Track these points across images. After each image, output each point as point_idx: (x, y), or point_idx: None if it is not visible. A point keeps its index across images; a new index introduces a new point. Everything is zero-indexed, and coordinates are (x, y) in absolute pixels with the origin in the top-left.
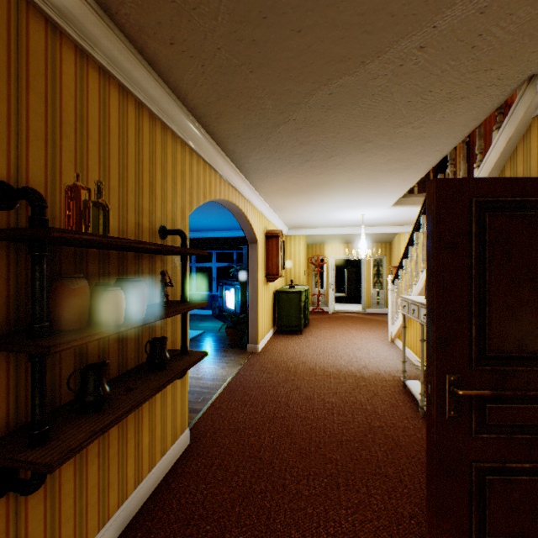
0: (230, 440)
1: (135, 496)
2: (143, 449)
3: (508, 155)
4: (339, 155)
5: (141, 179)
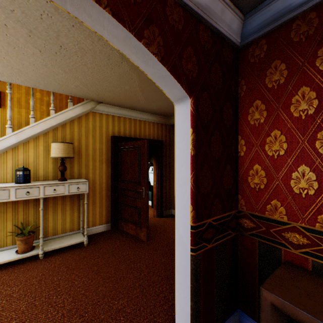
0: (143, 319)
1: None
2: None
3: (78, 117)
4: (44, 55)
5: None
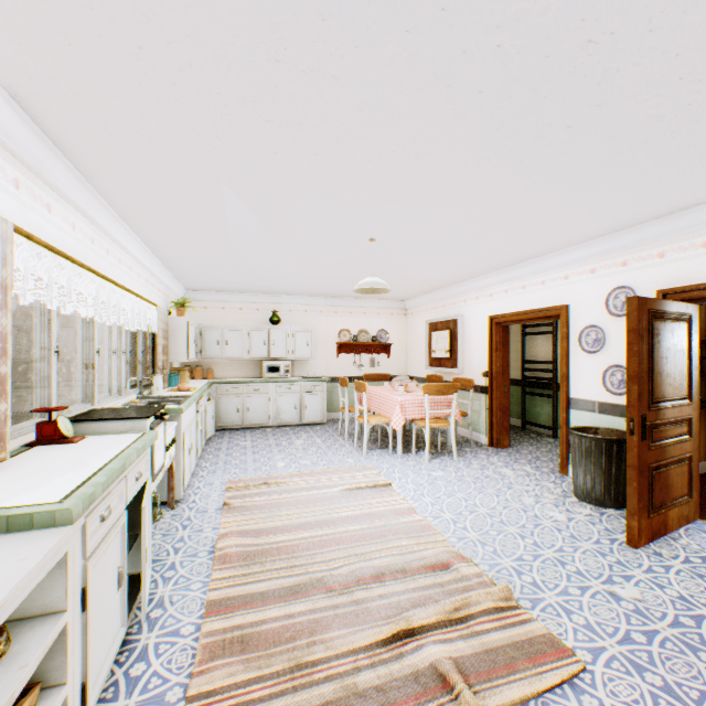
0: None
1: (702, 464)
2: (705, 445)
3: None
4: None
5: (705, 306)
